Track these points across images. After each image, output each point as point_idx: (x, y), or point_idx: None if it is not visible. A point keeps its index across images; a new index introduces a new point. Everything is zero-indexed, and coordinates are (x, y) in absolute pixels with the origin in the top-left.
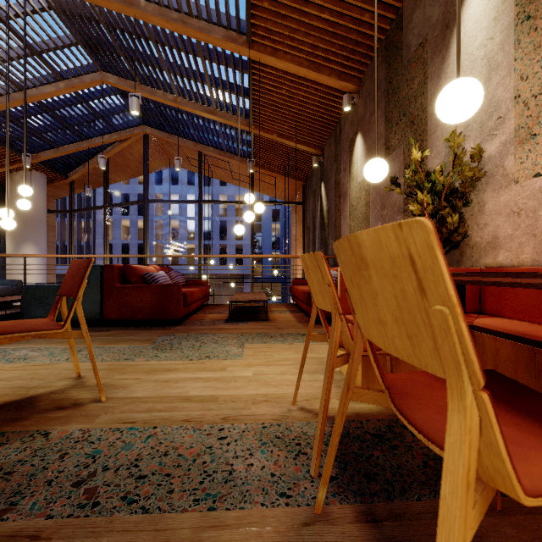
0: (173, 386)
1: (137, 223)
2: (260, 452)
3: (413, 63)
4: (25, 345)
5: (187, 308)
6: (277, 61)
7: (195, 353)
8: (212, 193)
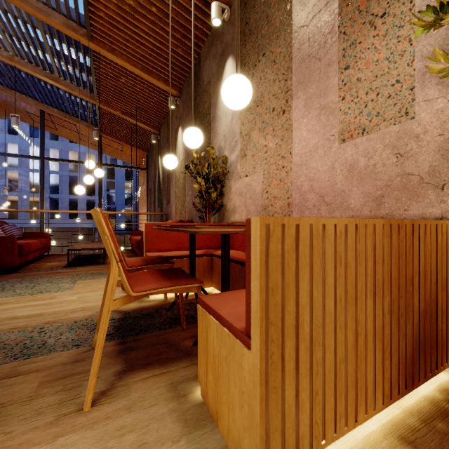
0: (2, 313)
1: None
2: (68, 333)
3: (205, 93)
4: None
5: (23, 258)
6: (115, 57)
7: (27, 291)
8: (61, 148)
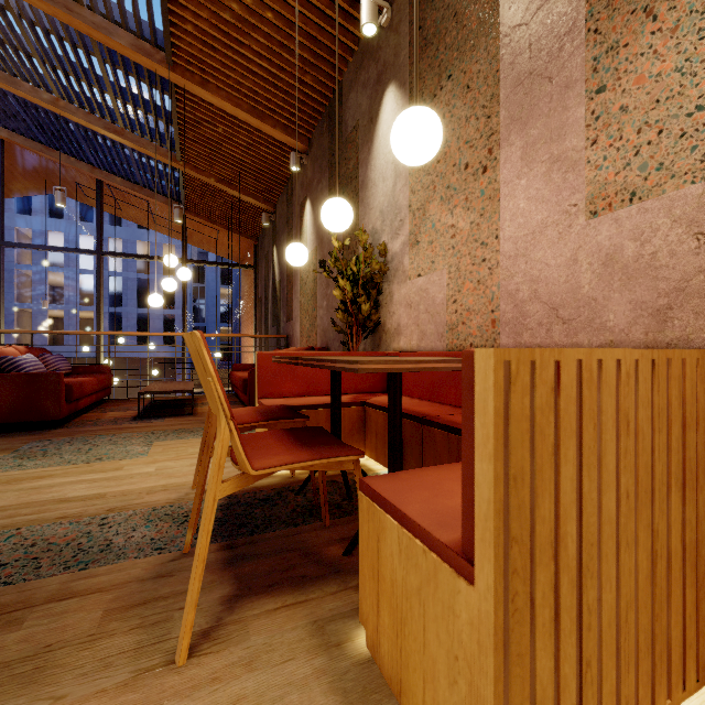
0: (45, 492)
1: None
2: (144, 527)
3: (350, 144)
4: None
5: (73, 405)
6: (209, 94)
7: (81, 457)
8: (125, 237)
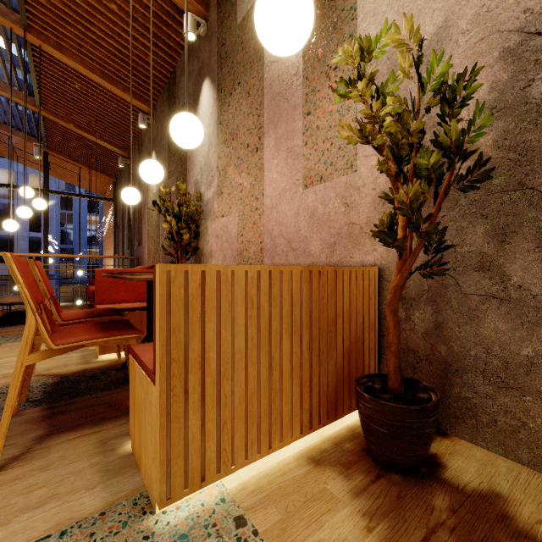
0: None
1: None
2: None
3: None
4: None
5: None
6: (63, 57)
7: None
8: None
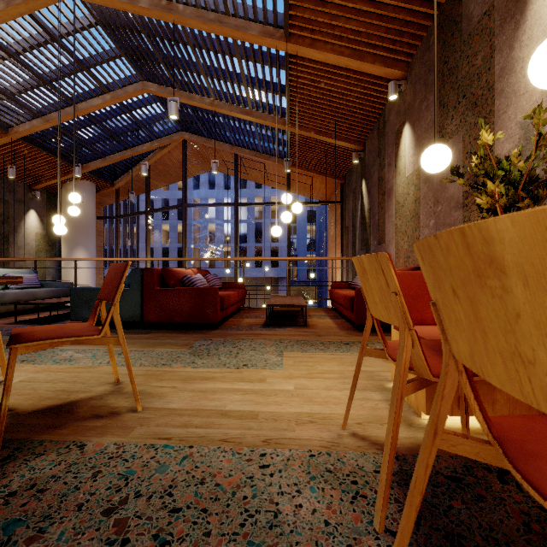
0: (210, 398)
1: (177, 227)
2: (309, 489)
3: (476, 36)
4: (72, 346)
5: (224, 312)
6: (316, 52)
7: (232, 361)
8: (248, 196)
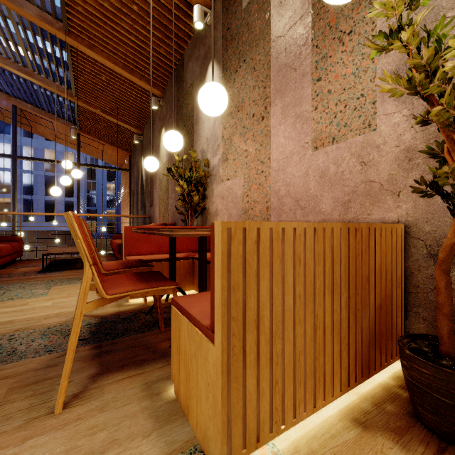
0: None
1: None
2: (40, 339)
3: (189, 95)
4: None
5: None
6: (94, 54)
7: None
8: (35, 146)
